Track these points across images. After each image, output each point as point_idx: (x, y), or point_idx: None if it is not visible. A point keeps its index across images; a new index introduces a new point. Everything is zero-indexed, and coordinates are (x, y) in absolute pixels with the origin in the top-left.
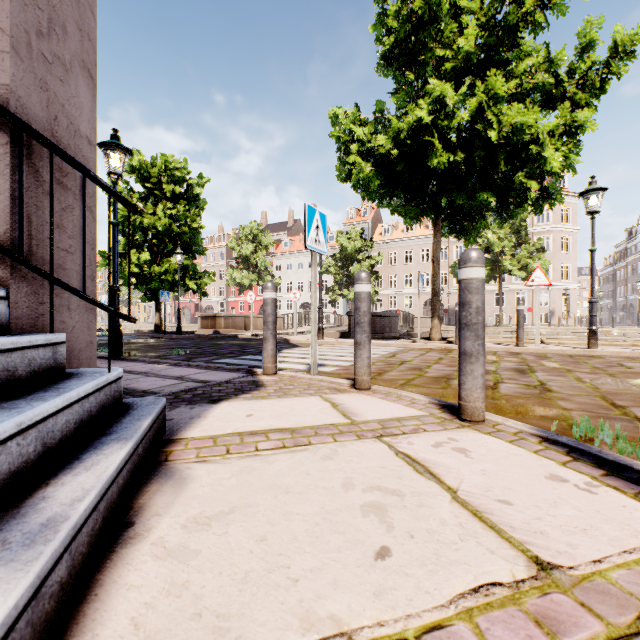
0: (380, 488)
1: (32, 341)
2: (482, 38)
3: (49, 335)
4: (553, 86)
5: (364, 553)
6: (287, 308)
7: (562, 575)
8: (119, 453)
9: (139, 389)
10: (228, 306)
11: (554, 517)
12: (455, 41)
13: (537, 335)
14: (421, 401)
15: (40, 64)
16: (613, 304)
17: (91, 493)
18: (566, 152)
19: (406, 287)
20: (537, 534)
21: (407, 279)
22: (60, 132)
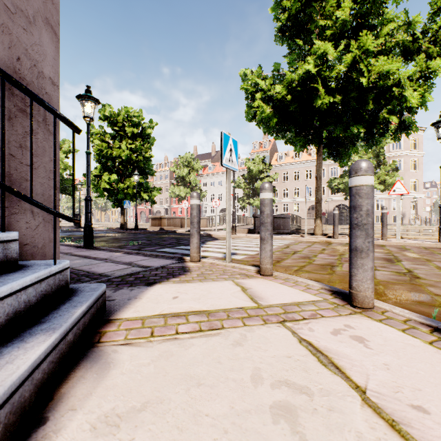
0: (288, 383)
1: None
2: (355, 9)
3: None
4: (410, 43)
5: None
6: (211, 212)
7: None
8: (39, 347)
9: (97, 272)
10: (171, 211)
11: None
12: (334, 13)
13: (398, 232)
14: (314, 287)
15: (2, 11)
16: None
17: None
18: (422, 92)
19: (295, 197)
20: None
21: (295, 191)
22: (23, 70)
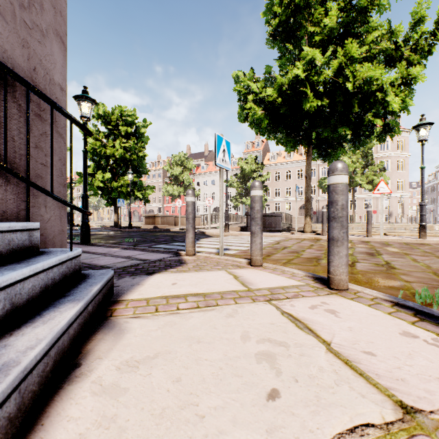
0: (270, 340)
1: (11, 227)
2: (341, 17)
3: (25, 223)
4: (393, 50)
5: (258, 394)
6: (204, 211)
7: (425, 419)
8: (71, 311)
9: (98, 265)
10: (164, 210)
11: (411, 367)
12: (322, 20)
13: (381, 229)
14: (299, 274)
15: (22, 28)
16: (435, 208)
17: (42, 342)
18: (403, 97)
19: (286, 196)
20: (399, 381)
21: (287, 191)
22: (38, 79)
